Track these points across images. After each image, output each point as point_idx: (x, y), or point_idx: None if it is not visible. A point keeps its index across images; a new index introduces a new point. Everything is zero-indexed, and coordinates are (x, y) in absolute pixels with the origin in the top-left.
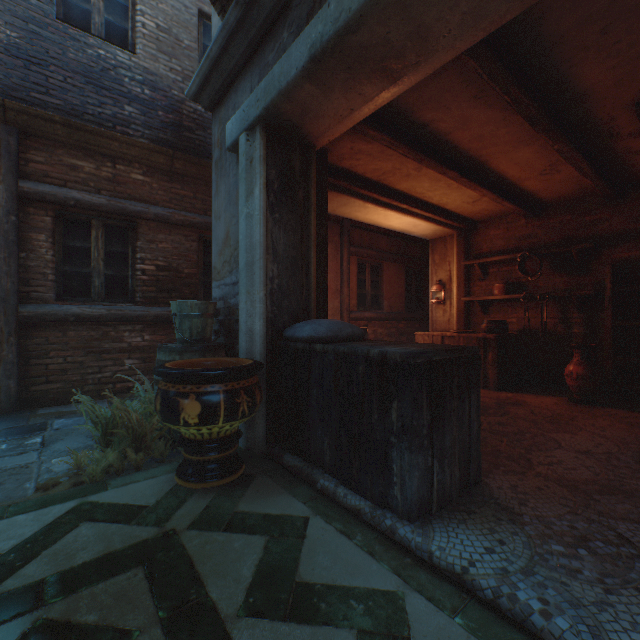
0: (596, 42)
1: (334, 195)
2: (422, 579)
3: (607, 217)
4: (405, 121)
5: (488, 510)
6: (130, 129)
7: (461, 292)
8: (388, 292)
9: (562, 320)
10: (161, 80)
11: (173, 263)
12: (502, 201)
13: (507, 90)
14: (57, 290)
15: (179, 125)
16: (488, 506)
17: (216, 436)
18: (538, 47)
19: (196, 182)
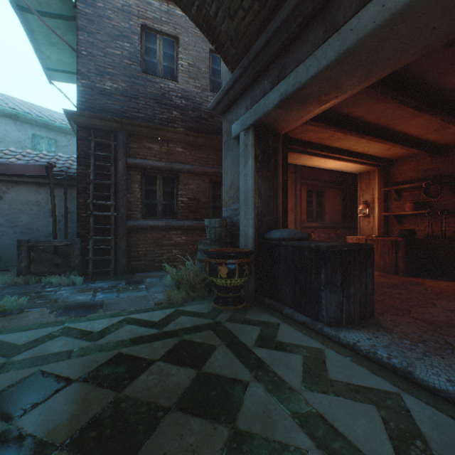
0: (449, 68)
1: (291, 154)
2: (334, 346)
3: None
4: (334, 114)
5: (374, 327)
6: (175, 124)
7: (381, 209)
8: (328, 209)
9: None
10: (190, 94)
11: (196, 196)
12: (408, 148)
13: (394, 98)
14: (142, 213)
15: (199, 117)
16: (374, 325)
17: (232, 285)
18: (411, 75)
19: (208, 149)
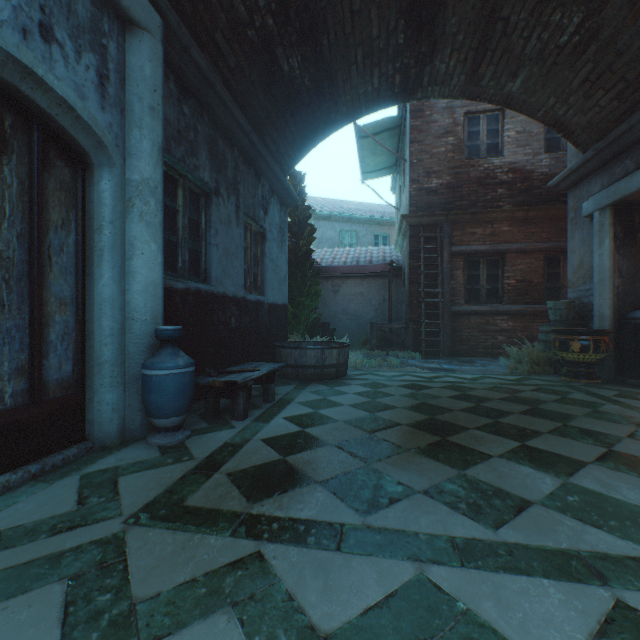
0: None
1: None
2: None
3: None
4: None
5: None
6: (500, 202)
7: None
8: None
9: None
10: (518, 164)
11: (525, 277)
12: None
13: None
14: (464, 298)
15: (529, 188)
16: None
17: (585, 361)
18: None
19: (541, 221)
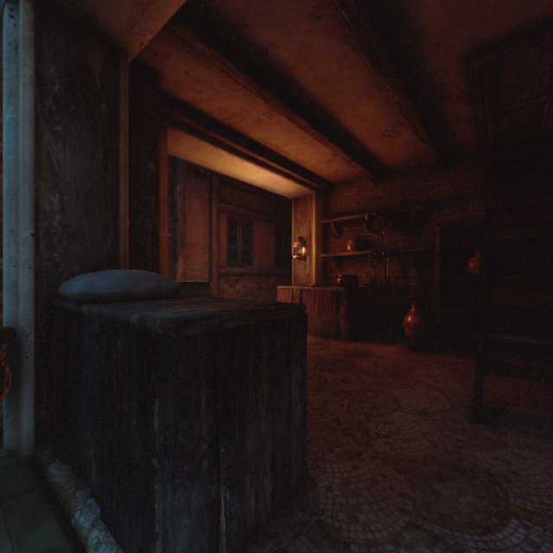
0: None
1: (179, 134)
2: None
3: (437, 183)
4: (241, 40)
5: (306, 543)
6: None
7: (320, 249)
8: (259, 249)
9: (402, 274)
10: None
11: None
12: (352, 161)
13: (344, 0)
14: None
15: None
16: (307, 533)
17: None
18: None
19: None
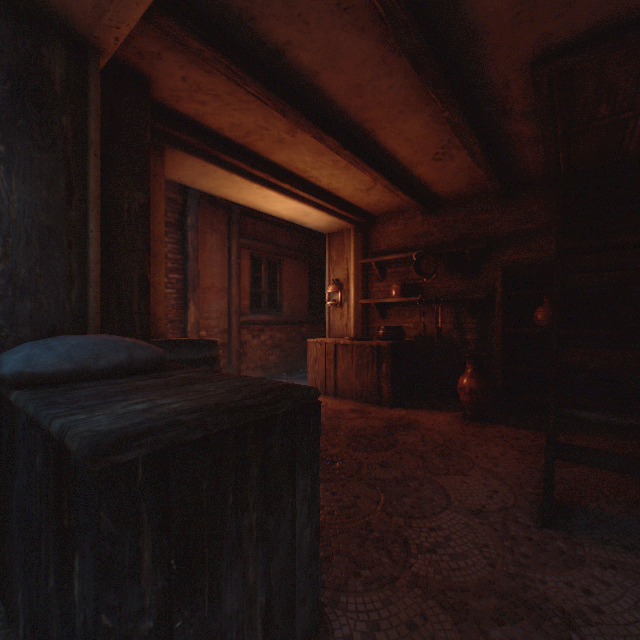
0: None
1: (181, 156)
2: None
3: (498, 217)
4: (248, 37)
5: None
6: None
7: (359, 293)
8: (289, 292)
9: (457, 325)
10: None
11: None
12: (396, 190)
13: None
14: None
15: None
16: None
17: None
18: None
19: None
